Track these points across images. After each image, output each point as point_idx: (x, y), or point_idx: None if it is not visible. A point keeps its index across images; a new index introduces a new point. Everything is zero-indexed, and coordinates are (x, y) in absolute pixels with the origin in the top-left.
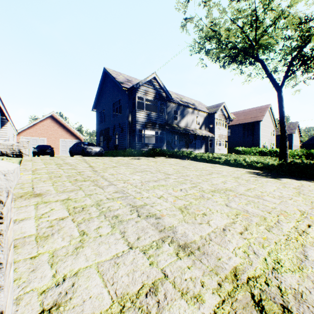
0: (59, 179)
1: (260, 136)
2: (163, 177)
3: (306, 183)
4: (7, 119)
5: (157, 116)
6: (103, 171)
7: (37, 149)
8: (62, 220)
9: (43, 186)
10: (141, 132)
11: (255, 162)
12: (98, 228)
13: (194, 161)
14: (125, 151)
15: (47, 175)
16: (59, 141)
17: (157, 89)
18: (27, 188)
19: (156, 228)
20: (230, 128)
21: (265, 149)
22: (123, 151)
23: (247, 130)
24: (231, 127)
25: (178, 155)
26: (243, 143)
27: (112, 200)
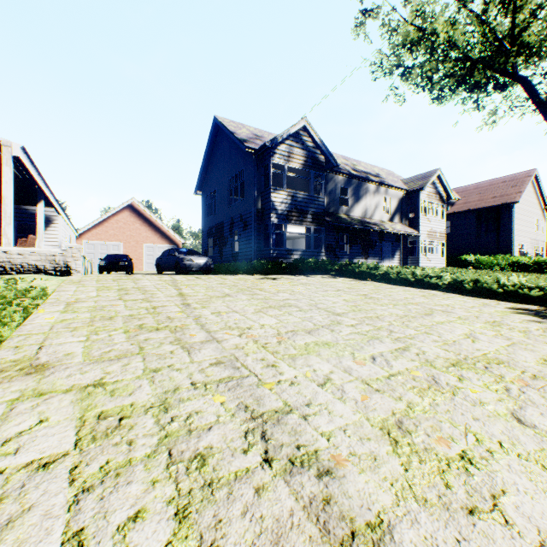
0: (106, 325)
1: (513, 232)
2: (325, 322)
3: None
4: (57, 212)
5: (309, 199)
6: (201, 306)
7: (105, 261)
8: (41, 471)
9: (65, 343)
10: (279, 229)
11: (525, 286)
12: (132, 520)
13: (382, 283)
14: (251, 264)
15: (89, 314)
16: (142, 247)
17: (309, 148)
18: (28, 348)
19: (324, 535)
20: (449, 218)
21: (526, 259)
22: (248, 265)
23: (484, 222)
24: (451, 216)
25: (351, 272)
26: (477, 247)
27: (203, 390)
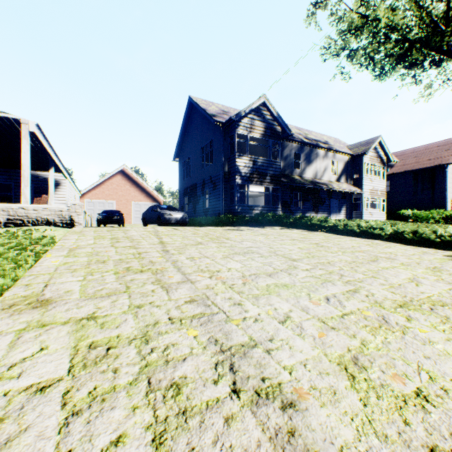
0: (99, 267)
1: (447, 190)
2: (283, 266)
3: None
4: (64, 177)
5: (268, 163)
6: (178, 252)
7: (102, 216)
8: (38, 395)
9: (66, 282)
10: (242, 189)
11: None
12: (113, 445)
13: (331, 233)
14: (219, 217)
15: (87, 258)
16: (131, 204)
17: (268, 120)
18: (36, 286)
19: None
20: (389, 178)
21: None
22: (216, 218)
23: (421, 181)
24: (391, 177)
25: (304, 224)
26: (414, 203)
27: (179, 325)
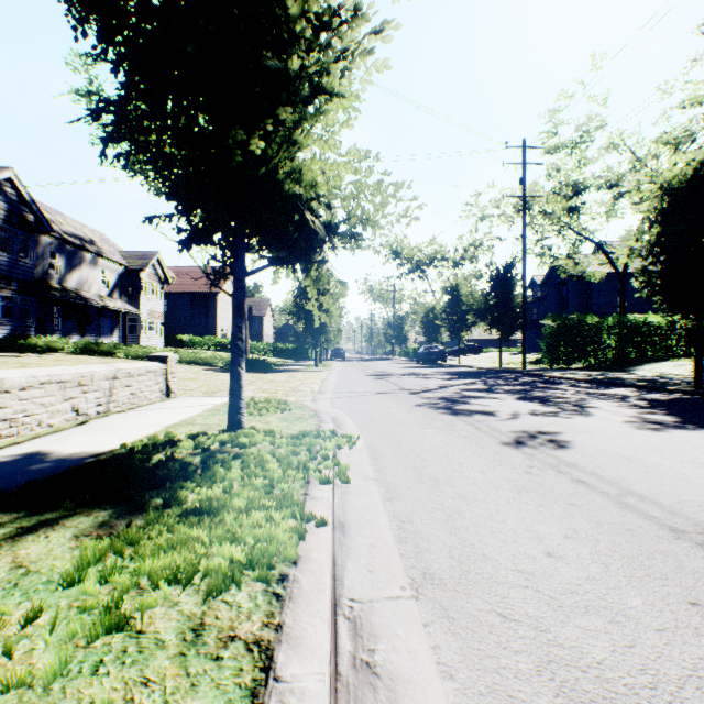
0: None
1: (219, 318)
2: None
3: (251, 374)
4: None
5: (15, 263)
6: None
7: None
8: None
9: None
10: None
11: (213, 358)
12: None
13: (125, 359)
14: None
15: None
16: None
17: (15, 202)
18: None
19: None
20: (168, 297)
21: (226, 341)
22: None
23: (198, 306)
24: (170, 296)
25: (91, 350)
26: (192, 328)
27: None
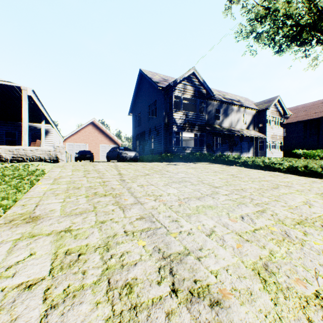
0: (75, 192)
1: None
2: (208, 192)
3: None
4: (52, 127)
5: (196, 116)
6: (131, 181)
7: (78, 154)
8: (26, 291)
9: (51, 203)
10: (178, 135)
11: None
12: None
13: (243, 167)
14: (161, 155)
15: (66, 185)
16: (99, 146)
17: (196, 85)
18: (29, 206)
19: None
20: (285, 127)
21: None
22: (159, 156)
23: (309, 129)
24: (286, 125)
25: (223, 160)
26: (304, 145)
27: (131, 236)
